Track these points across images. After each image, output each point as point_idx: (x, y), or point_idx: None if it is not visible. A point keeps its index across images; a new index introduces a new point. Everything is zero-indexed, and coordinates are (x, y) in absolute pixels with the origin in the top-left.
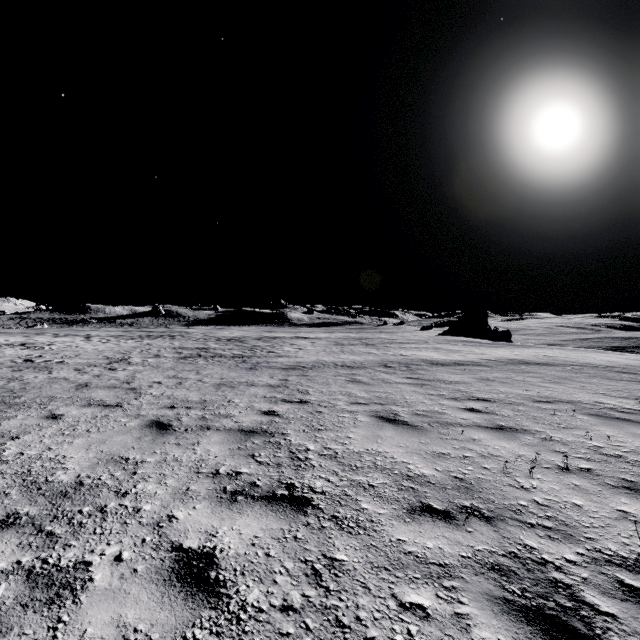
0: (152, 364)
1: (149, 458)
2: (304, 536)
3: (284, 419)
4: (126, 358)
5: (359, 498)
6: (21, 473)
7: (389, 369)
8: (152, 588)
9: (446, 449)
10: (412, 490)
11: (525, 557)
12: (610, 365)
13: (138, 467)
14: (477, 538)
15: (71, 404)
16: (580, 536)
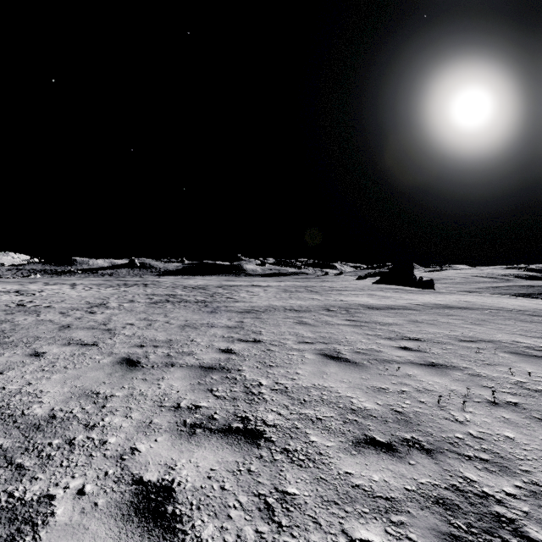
0: (127, 308)
1: (118, 392)
2: (257, 469)
3: (240, 356)
4: (105, 303)
5: (308, 431)
6: (0, 407)
7: (331, 312)
8: (110, 523)
9: (385, 384)
10: (356, 423)
11: (467, 490)
12: (521, 309)
13: (107, 401)
14: (420, 471)
15: (53, 343)
16: (516, 469)
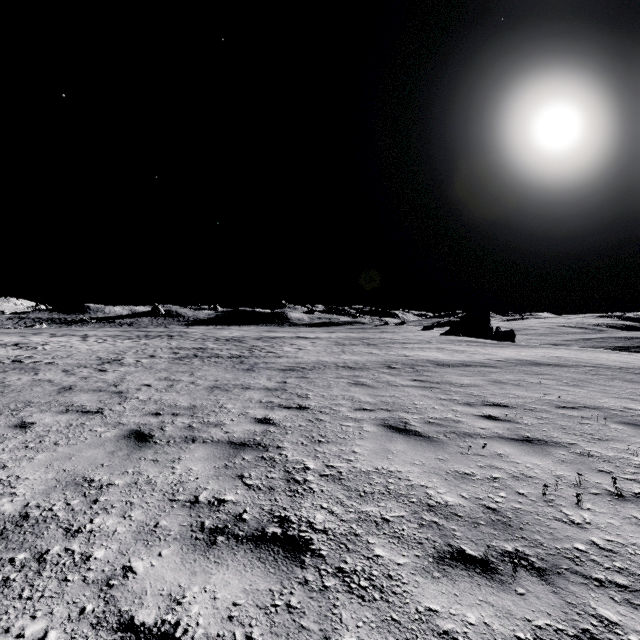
0: (145, 365)
1: (118, 480)
2: (300, 603)
3: (280, 429)
4: (119, 359)
5: (371, 539)
6: None
7: (393, 370)
8: None
9: (469, 468)
10: (436, 526)
11: (606, 639)
12: (625, 366)
13: (102, 492)
14: (533, 605)
15: (47, 410)
16: None
